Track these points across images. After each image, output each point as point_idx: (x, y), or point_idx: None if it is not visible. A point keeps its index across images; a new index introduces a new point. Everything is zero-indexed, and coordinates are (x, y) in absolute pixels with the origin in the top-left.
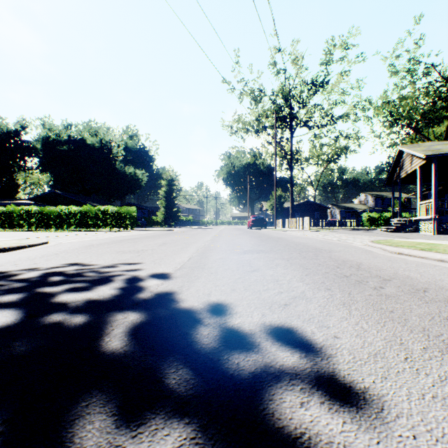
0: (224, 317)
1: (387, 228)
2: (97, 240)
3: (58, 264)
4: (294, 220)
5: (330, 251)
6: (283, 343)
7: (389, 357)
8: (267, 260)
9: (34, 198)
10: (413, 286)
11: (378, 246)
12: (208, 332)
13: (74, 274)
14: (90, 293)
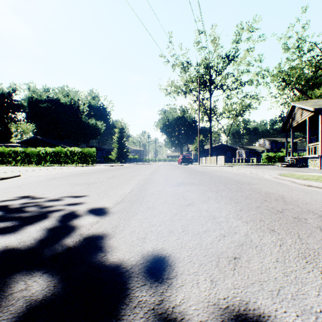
0: (160, 286)
1: (283, 164)
2: (61, 173)
3: (11, 197)
4: (212, 158)
5: (249, 183)
6: None
7: None
8: (198, 192)
9: (21, 142)
10: None
11: (287, 178)
12: None
13: (16, 209)
14: (12, 237)
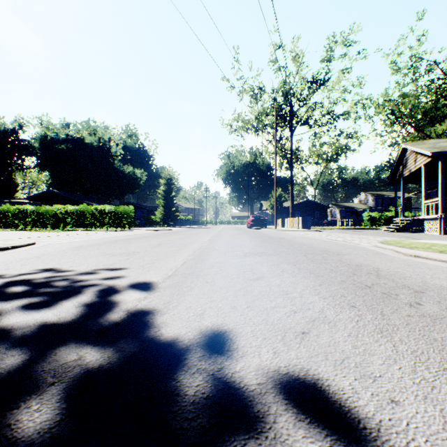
0: (220, 357)
1: (390, 228)
2: (89, 240)
3: (32, 269)
4: (294, 220)
5: (339, 253)
6: (314, 417)
7: None
8: (270, 264)
9: (31, 197)
10: None
11: (389, 247)
12: (196, 391)
13: (43, 284)
14: (50, 313)
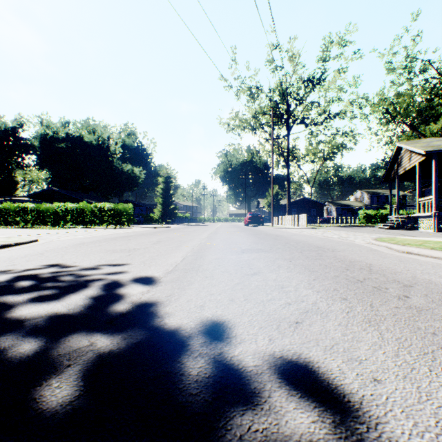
0: (220, 343)
1: (385, 225)
2: (90, 238)
3: (38, 265)
4: (291, 217)
5: (334, 250)
6: (305, 392)
7: None
8: (267, 260)
9: (32, 195)
10: None
11: (383, 244)
12: (198, 371)
13: (50, 279)
14: (59, 305)
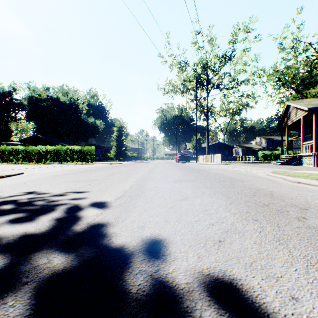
0: (157, 261)
1: (278, 162)
2: (62, 171)
3: (19, 192)
4: (209, 156)
5: (242, 180)
6: (232, 312)
7: None
8: (193, 188)
9: (22, 140)
10: None
11: (279, 176)
12: (138, 289)
13: (27, 203)
14: (29, 225)
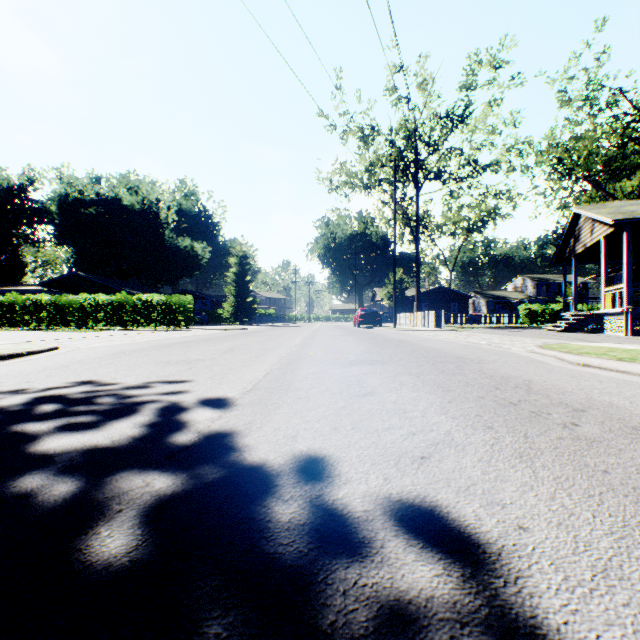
0: (318, 483)
1: (556, 326)
2: (133, 344)
3: (63, 382)
4: (421, 315)
5: (480, 362)
6: (428, 542)
7: (633, 577)
8: (385, 375)
9: (47, 283)
10: (625, 422)
11: (550, 353)
12: (290, 517)
13: (82, 401)
14: (99, 435)
